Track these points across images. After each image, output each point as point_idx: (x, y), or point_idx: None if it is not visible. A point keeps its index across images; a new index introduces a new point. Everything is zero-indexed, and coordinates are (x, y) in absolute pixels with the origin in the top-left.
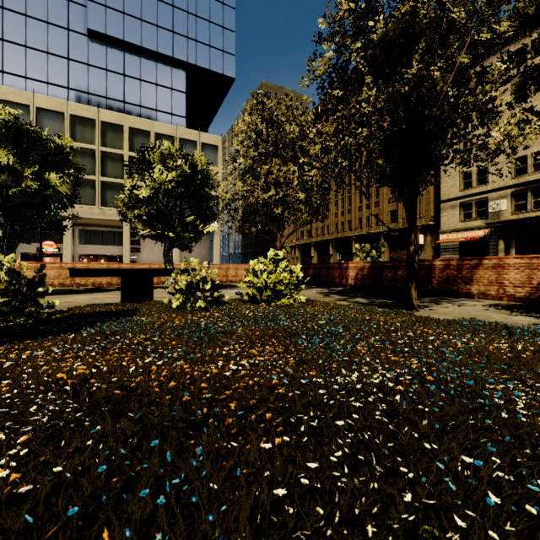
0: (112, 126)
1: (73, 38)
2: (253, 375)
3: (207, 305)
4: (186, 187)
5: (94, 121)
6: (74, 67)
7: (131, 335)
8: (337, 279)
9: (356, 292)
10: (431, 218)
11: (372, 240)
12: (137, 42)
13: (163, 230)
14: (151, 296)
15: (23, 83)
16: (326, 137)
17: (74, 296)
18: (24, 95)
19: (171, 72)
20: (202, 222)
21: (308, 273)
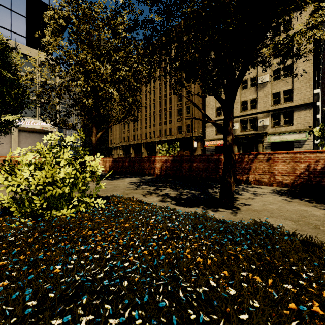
0: None
1: None
2: None
3: None
4: None
5: None
6: None
7: None
8: (146, 169)
9: (162, 180)
10: (200, 132)
11: (168, 144)
12: None
13: None
14: None
15: None
16: None
17: None
18: None
19: None
20: (1, 109)
21: (125, 165)
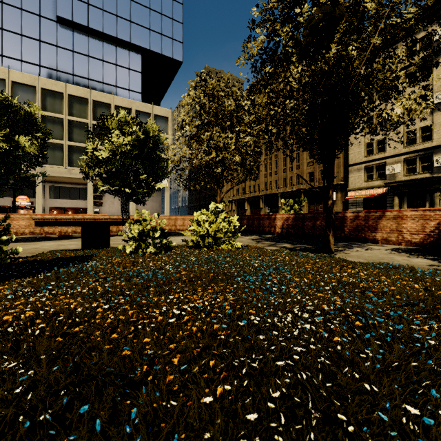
0: (78, 99)
1: (44, 23)
2: (195, 320)
3: (157, 251)
4: (140, 150)
5: (62, 94)
6: (45, 47)
7: (85, 279)
8: (266, 228)
9: (282, 238)
10: (341, 178)
11: (294, 196)
12: (100, 29)
13: (120, 187)
14: (108, 243)
15: None
16: (259, 107)
17: (41, 243)
18: (1, 70)
19: (129, 55)
20: (154, 180)
21: (243, 223)
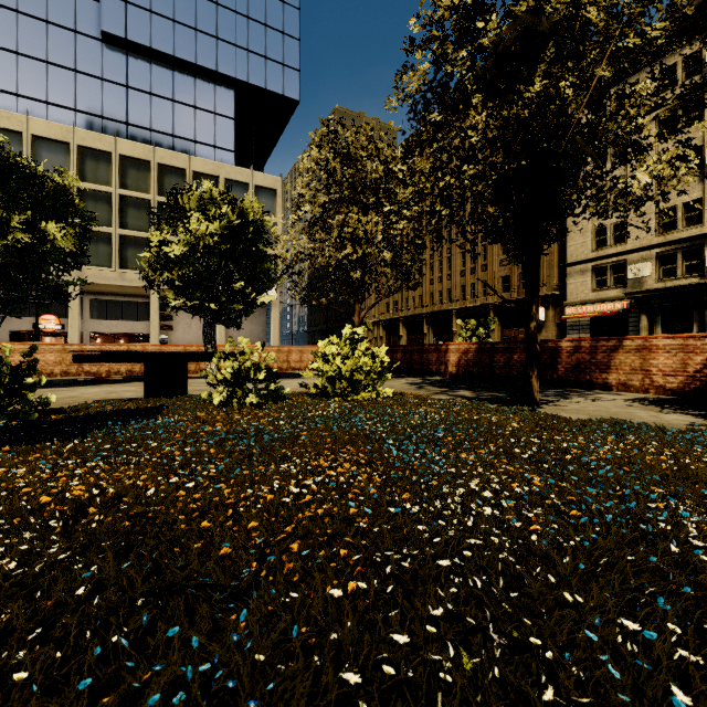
0: (135, 162)
1: (82, 43)
2: (322, 501)
3: (261, 401)
4: (234, 243)
5: (110, 154)
6: (83, 81)
7: (153, 443)
8: (433, 366)
9: (459, 382)
10: (554, 286)
11: (478, 315)
12: (169, 50)
13: (202, 301)
14: (185, 389)
15: (13, 102)
16: (420, 176)
17: (81, 389)
18: (15, 119)
19: (214, 92)
20: (255, 289)
21: (395, 358)
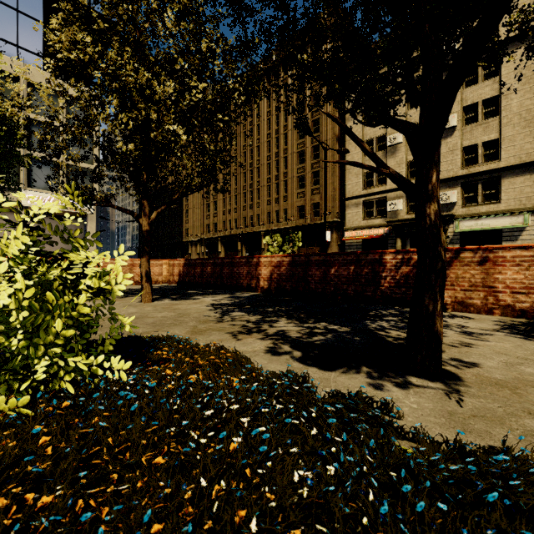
0: None
1: None
2: None
3: None
4: None
5: None
6: None
7: None
8: (244, 280)
9: (273, 301)
10: (337, 215)
11: (281, 236)
12: None
13: None
14: None
15: None
16: None
17: None
18: None
19: None
20: None
21: (205, 271)
